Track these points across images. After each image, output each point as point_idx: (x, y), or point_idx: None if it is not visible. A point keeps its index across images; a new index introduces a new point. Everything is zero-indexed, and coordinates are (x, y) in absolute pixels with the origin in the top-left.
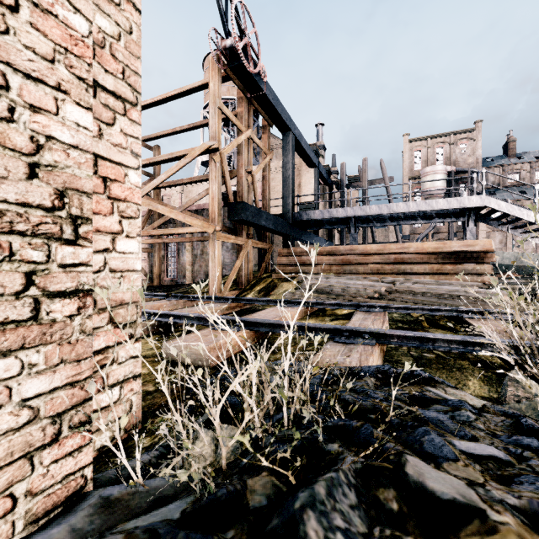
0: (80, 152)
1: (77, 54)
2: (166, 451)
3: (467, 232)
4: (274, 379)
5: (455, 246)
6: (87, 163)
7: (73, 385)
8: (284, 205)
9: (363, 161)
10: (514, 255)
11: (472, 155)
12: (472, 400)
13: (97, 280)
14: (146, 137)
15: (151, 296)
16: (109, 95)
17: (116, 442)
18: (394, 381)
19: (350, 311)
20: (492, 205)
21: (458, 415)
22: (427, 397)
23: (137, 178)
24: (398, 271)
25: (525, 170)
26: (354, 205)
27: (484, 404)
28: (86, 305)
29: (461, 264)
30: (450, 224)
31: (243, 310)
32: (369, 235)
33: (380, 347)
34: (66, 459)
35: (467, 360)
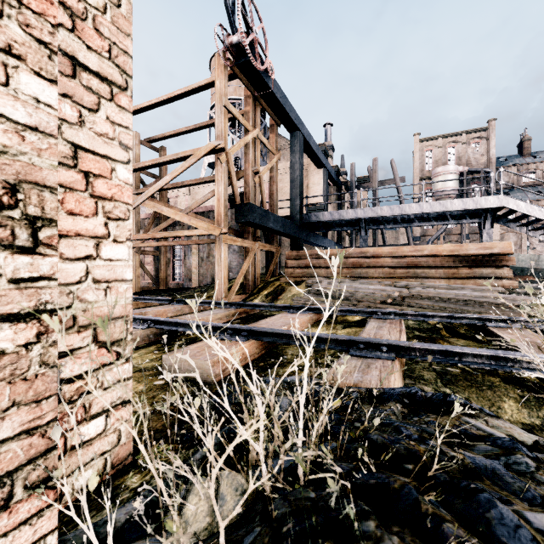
0: (40, 136)
1: (35, 10)
2: (156, 498)
3: (484, 234)
4: (289, 438)
5: (472, 248)
6: (50, 150)
7: (31, 432)
8: (292, 207)
9: (373, 161)
10: (530, 257)
11: (485, 154)
12: (520, 434)
13: (77, 293)
14: (152, 138)
15: (155, 300)
16: (92, 76)
17: (82, 511)
18: (424, 409)
19: (362, 317)
20: (510, 205)
21: (514, 462)
22: (468, 432)
23: (127, 174)
24: (412, 275)
25: (541, 170)
26: (363, 207)
27: (536, 440)
28: (49, 329)
29: (479, 267)
30: (463, 225)
31: (250, 316)
32: (379, 237)
33: (400, 361)
34: (19, 529)
35: (497, 375)
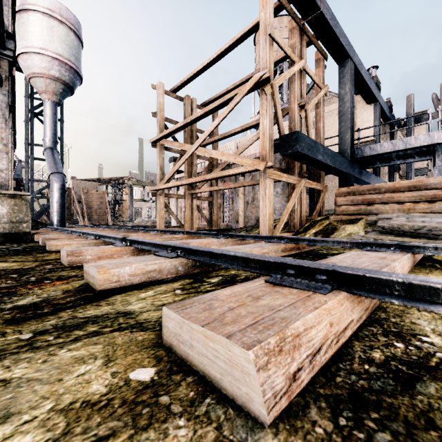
0: None
1: None
2: None
3: None
4: None
5: None
6: None
7: None
8: (340, 142)
9: (440, 86)
10: None
11: None
12: None
13: None
14: (206, 102)
15: (202, 234)
16: None
17: None
18: None
19: None
20: None
21: None
22: None
23: None
24: None
25: None
26: None
27: None
28: None
29: None
30: None
31: (303, 253)
32: None
33: None
34: None
35: None
